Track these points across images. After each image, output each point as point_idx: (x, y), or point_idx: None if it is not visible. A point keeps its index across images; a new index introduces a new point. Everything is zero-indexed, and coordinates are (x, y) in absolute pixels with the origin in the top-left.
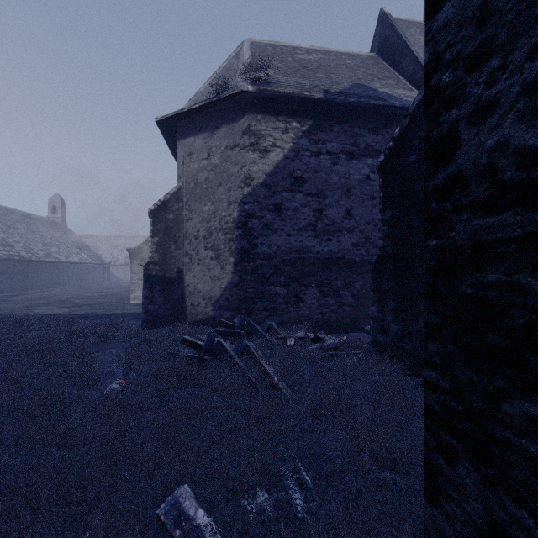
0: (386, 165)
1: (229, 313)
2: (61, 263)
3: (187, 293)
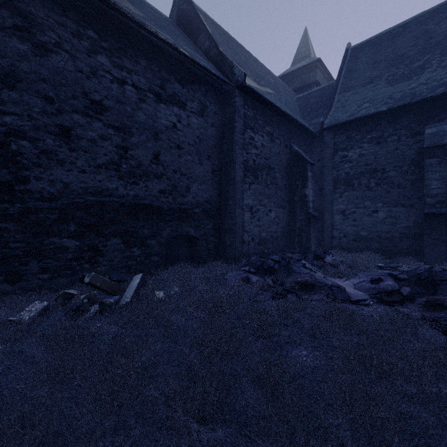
0: None
1: None
2: None
3: None
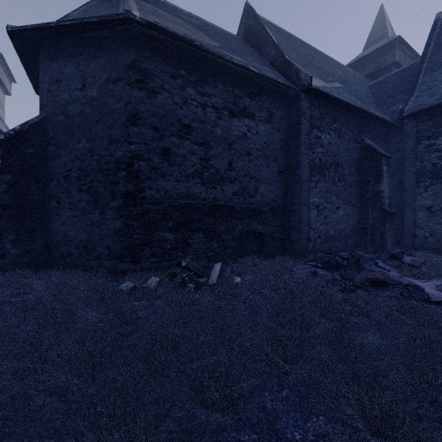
0: (7, 144)
1: None
2: None
3: None
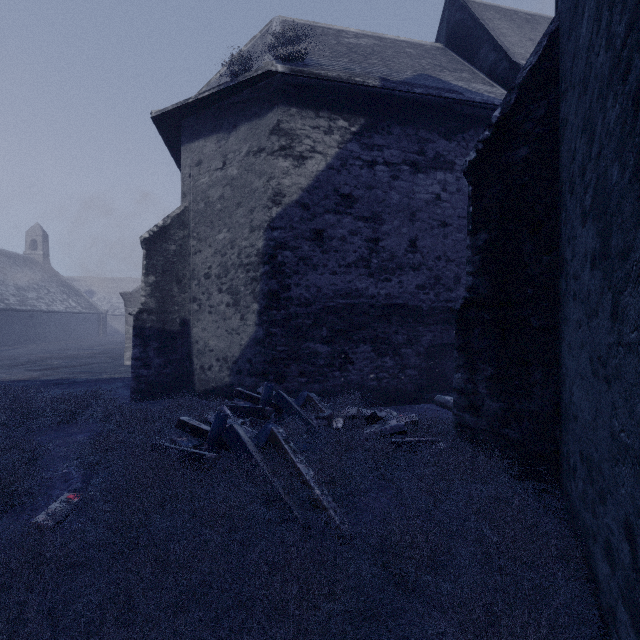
0: (479, 165)
1: (251, 380)
2: (41, 312)
3: (195, 352)
